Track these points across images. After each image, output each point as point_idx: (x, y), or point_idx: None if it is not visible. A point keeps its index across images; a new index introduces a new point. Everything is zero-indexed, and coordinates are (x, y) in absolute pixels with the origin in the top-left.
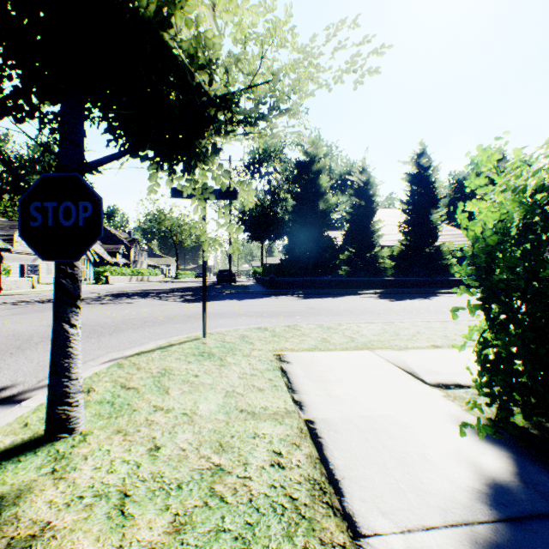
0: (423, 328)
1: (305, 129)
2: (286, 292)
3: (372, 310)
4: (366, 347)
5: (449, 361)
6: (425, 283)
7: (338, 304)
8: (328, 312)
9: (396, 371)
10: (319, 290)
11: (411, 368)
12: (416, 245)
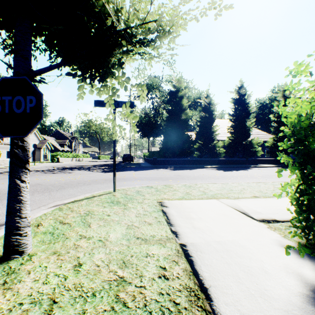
0: (246, 186)
1: (174, 72)
2: (162, 166)
3: (214, 177)
4: (214, 197)
5: (266, 205)
6: (243, 161)
7: (193, 173)
8: (188, 178)
9: (235, 212)
10: (182, 165)
11: (243, 210)
12: (238, 140)
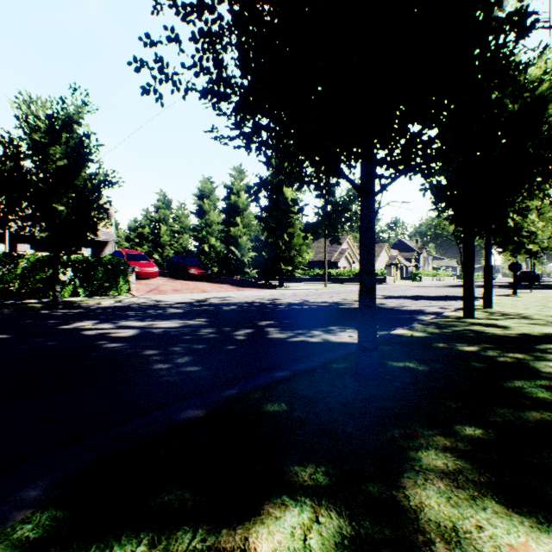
0: None
1: None
2: None
3: None
4: None
5: None
6: None
7: None
8: None
9: None
10: None
11: None
12: None
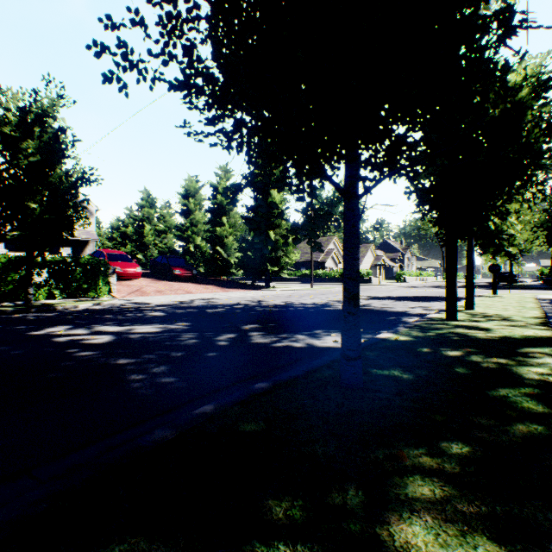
0: None
1: None
2: None
3: None
4: None
5: None
6: None
7: None
8: None
9: None
10: None
11: None
12: None
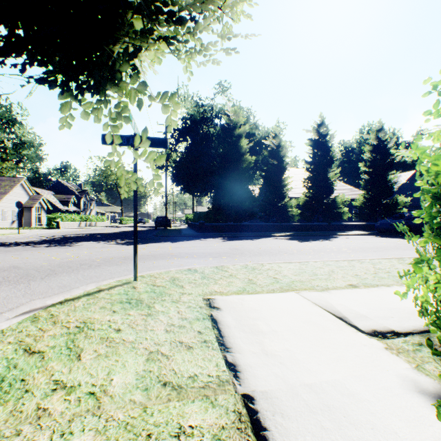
0: (335, 268)
1: (229, 100)
2: (213, 235)
3: (287, 251)
4: (291, 289)
5: (372, 302)
6: (324, 227)
7: (257, 245)
8: (250, 253)
9: (327, 317)
10: (240, 233)
11: (340, 312)
12: (317, 197)
